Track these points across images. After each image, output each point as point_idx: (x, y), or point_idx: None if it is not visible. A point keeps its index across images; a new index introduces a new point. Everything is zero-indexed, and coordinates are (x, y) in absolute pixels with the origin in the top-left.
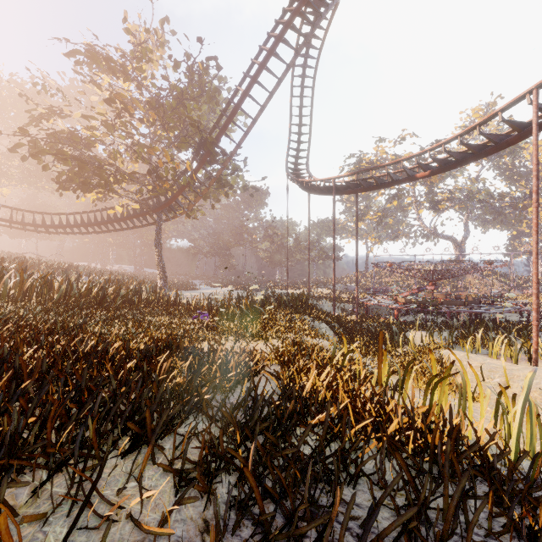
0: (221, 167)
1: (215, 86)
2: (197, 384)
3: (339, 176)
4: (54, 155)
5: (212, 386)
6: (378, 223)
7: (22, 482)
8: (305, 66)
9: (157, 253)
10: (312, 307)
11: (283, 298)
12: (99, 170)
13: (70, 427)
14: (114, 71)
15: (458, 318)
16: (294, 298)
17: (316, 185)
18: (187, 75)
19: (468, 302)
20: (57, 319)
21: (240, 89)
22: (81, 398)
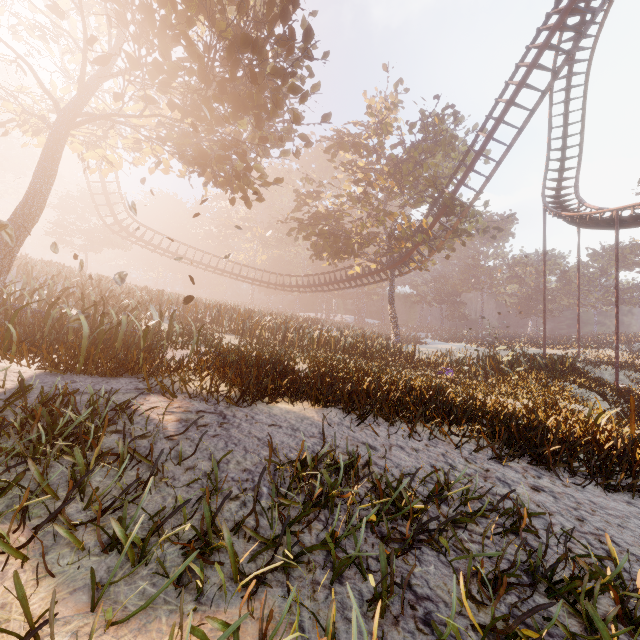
0: (458, 218)
1: (451, 133)
2: (471, 409)
3: (624, 207)
4: (319, 235)
5: (483, 408)
6: None
7: (426, 417)
8: (571, 63)
9: (390, 308)
10: (579, 374)
11: (536, 360)
12: (348, 241)
13: (432, 406)
14: (360, 153)
15: None
16: (552, 361)
17: (587, 219)
18: (421, 131)
19: None
20: (358, 365)
21: (482, 134)
22: (422, 401)
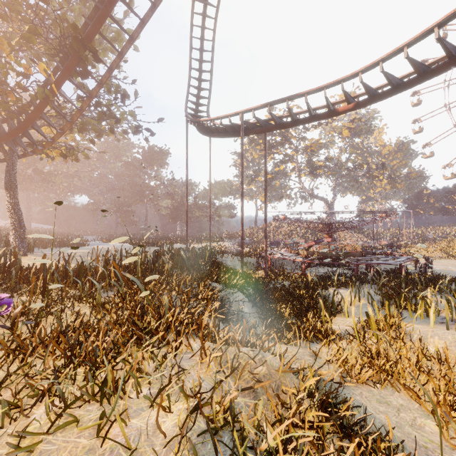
0: (96, 81)
1: None
2: None
3: (248, 109)
4: None
5: None
6: (268, 184)
7: None
8: (206, 2)
9: (8, 198)
10: (217, 265)
11: (180, 255)
12: None
13: None
14: None
15: (368, 271)
16: (195, 255)
17: (220, 122)
18: None
19: (365, 253)
20: None
21: None
22: None
